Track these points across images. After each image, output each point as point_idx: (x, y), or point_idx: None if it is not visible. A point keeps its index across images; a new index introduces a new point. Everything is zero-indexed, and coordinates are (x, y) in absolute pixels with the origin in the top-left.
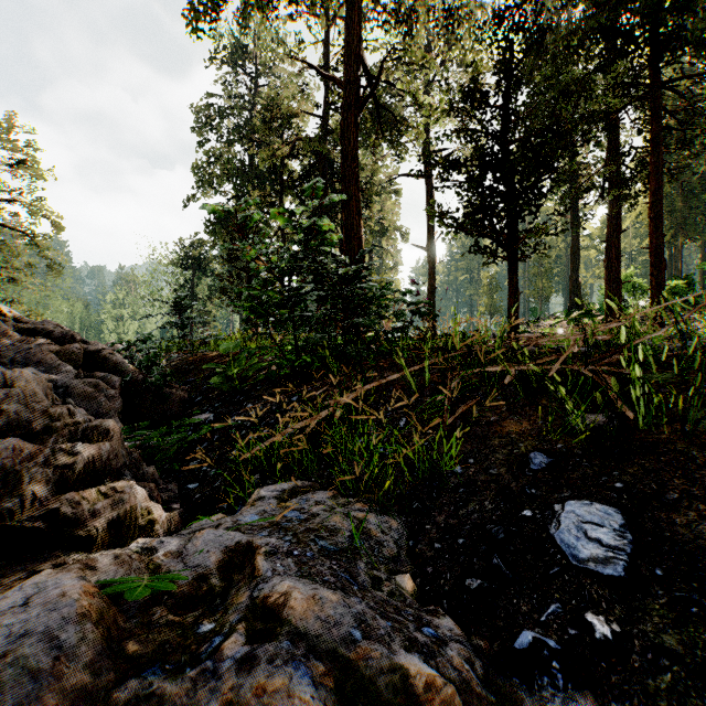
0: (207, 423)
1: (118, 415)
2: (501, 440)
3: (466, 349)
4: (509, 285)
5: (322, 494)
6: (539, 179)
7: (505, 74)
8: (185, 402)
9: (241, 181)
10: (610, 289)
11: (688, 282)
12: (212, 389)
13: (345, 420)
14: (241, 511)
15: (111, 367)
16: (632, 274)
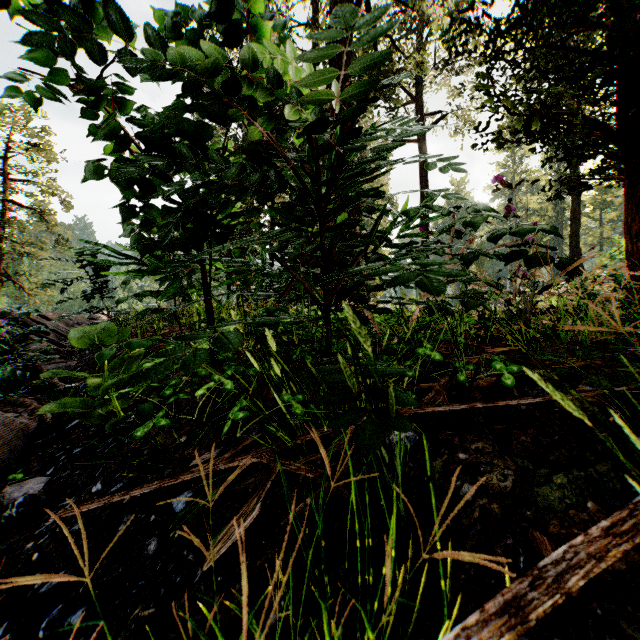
0: (4, 522)
1: None
2: None
3: None
4: (630, 217)
5: None
6: None
7: None
8: (29, 438)
9: None
10: None
11: None
12: None
13: None
14: None
15: None
16: None
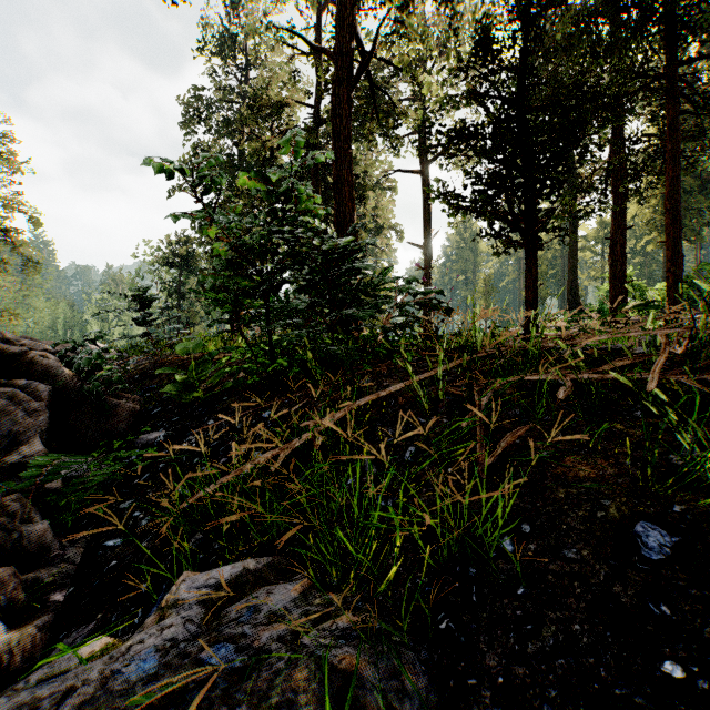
0: (156, 444)
1: (43, 434)
2: (569, 491)
3: (488, 349)
4: (526, 275)
5: (284, 591)
6: (568, 146)
7: (526, 21)
8: (136, 415)
9: (229, 175)
10: (615, 288)
11: (689, 283)
12: (173, 399)
13: (330, 447)
14: (146, 621)
15: (41, 373)
16: (631, 274)
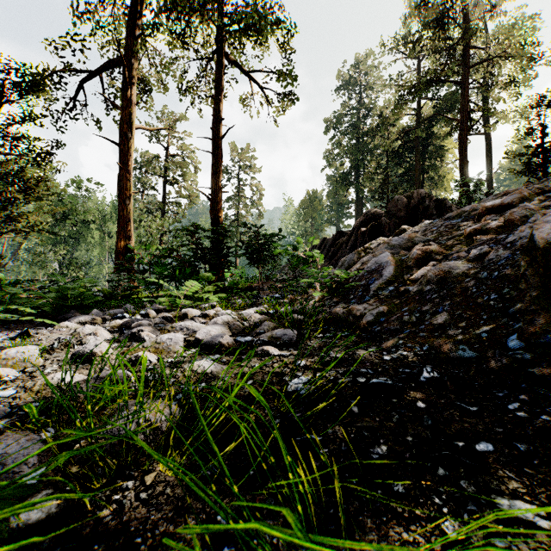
0: None
1: None
2: None
3: None
4: None
5: None
6: None
7: (540, 127)
8: None
9: (356, 156)
10: None
11: None
12: None
13: None
14: None
15: None
16: None
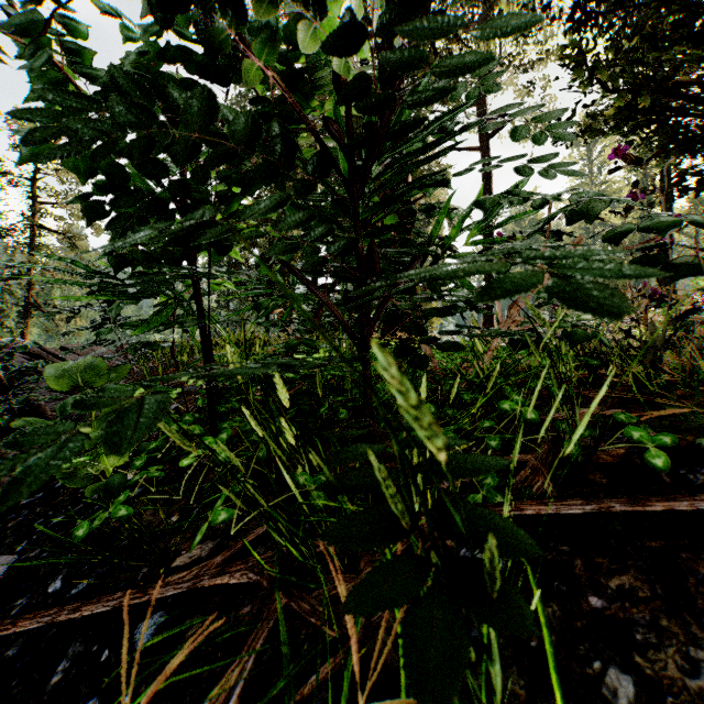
0: None
1: None
2: None
3: None
4: None
5: None
6: None
7: None
8: None
9: None
10: None
11: None
12: None
13: None
14: None
15: None
16: None
